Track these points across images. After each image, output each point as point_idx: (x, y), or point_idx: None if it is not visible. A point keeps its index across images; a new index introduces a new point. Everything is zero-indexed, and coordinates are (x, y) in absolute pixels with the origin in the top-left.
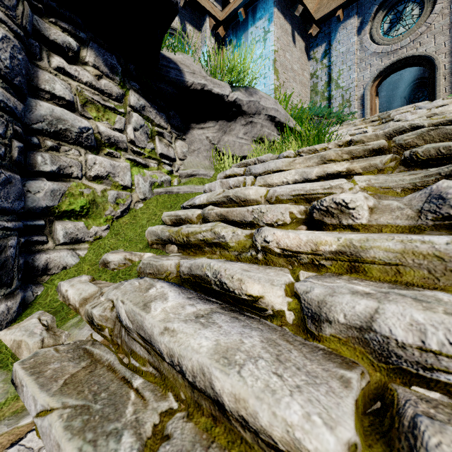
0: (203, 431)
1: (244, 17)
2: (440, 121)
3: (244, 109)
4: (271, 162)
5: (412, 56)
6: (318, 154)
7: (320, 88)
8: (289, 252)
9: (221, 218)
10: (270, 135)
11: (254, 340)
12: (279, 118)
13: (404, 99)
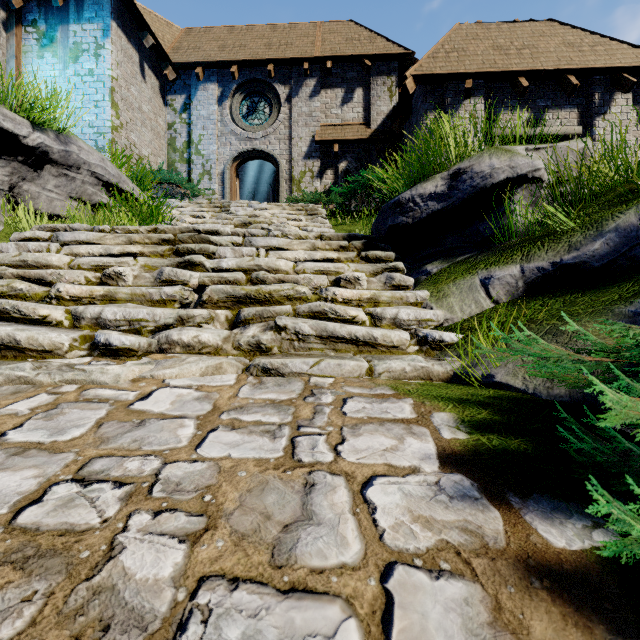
0: (9, 360)
1: (61, 3)
2: (208, 229)
3: (54, 158)
4: (82, 233)
5: (263, 151)
6: (127, 235)
7: (179, 146)
8: (76, 298)
9: (18, 278)
10: (97, 196)
11: (41, 328)
12: (109, 178)
13: (270, 186)
